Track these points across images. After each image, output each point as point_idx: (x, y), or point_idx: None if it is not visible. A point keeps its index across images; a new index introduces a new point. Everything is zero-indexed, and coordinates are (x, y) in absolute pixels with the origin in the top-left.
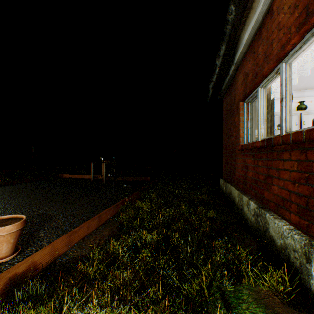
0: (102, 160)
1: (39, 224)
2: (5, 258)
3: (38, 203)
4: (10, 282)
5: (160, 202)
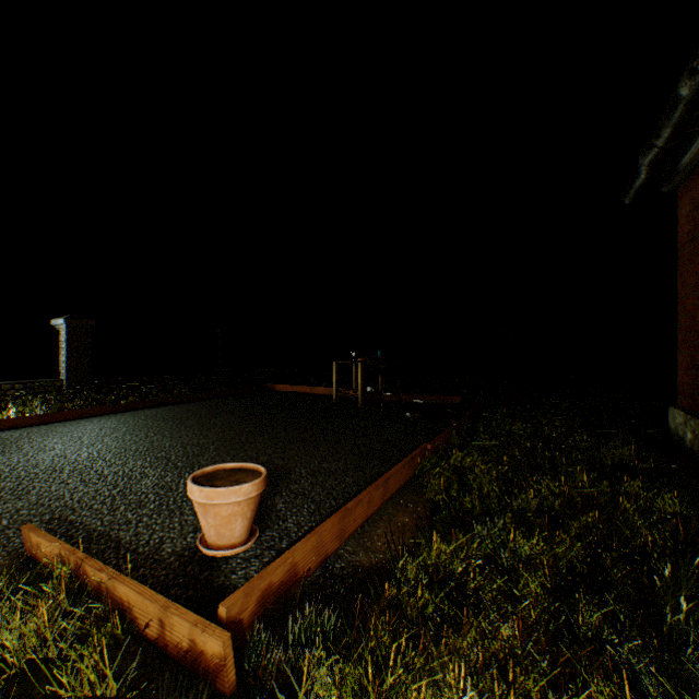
0: (354, 356)
1: (270, 485)
2: (237, 546)
3: (251, 441)
4: (263, 599)
5: (516, 460)
